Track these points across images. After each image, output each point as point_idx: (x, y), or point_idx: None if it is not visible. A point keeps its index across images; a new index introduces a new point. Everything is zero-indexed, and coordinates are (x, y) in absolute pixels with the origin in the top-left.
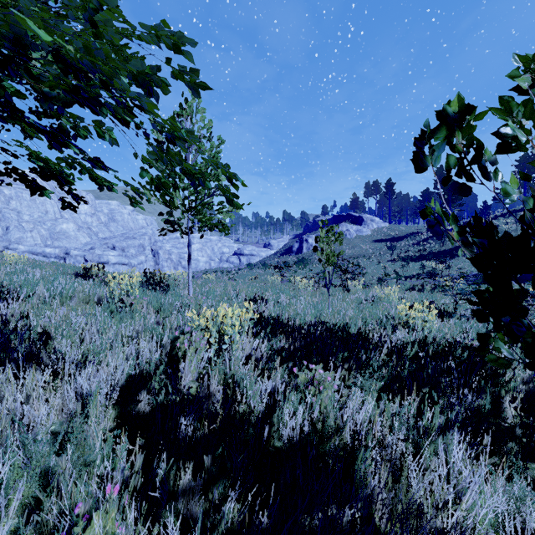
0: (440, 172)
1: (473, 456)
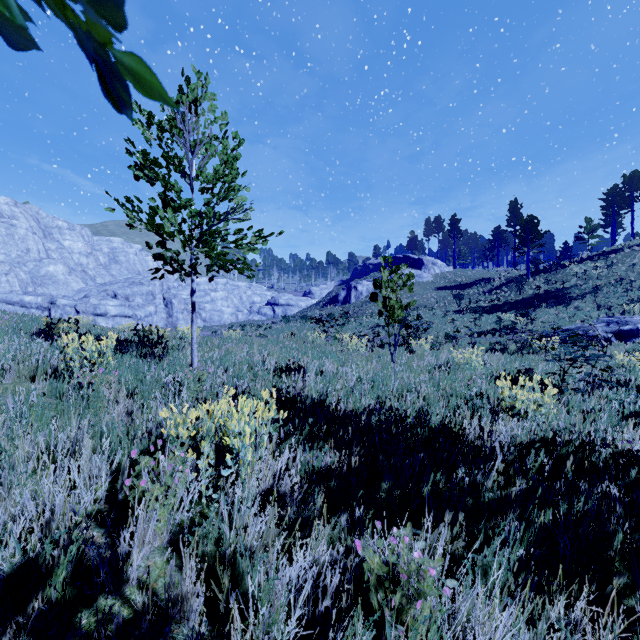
0: (514, 207)
1: None
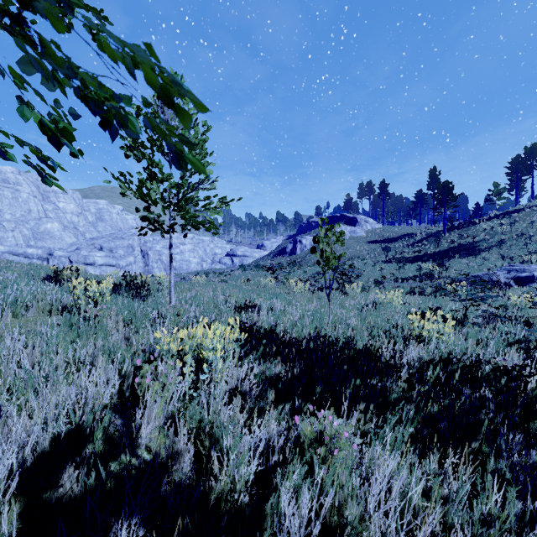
0: (433, 173)
1: None
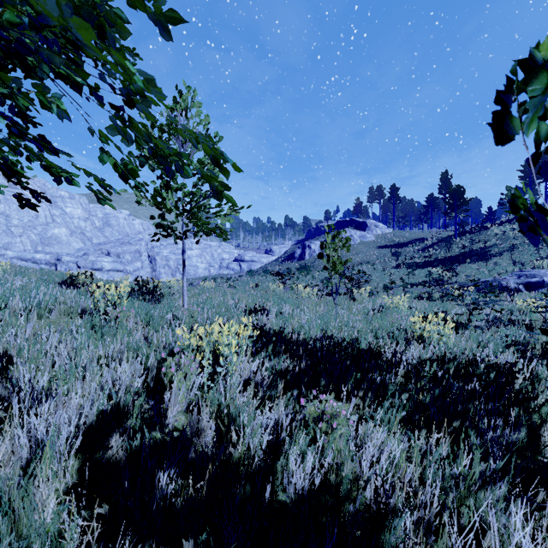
0: (445, 177)
1: (525, 515)
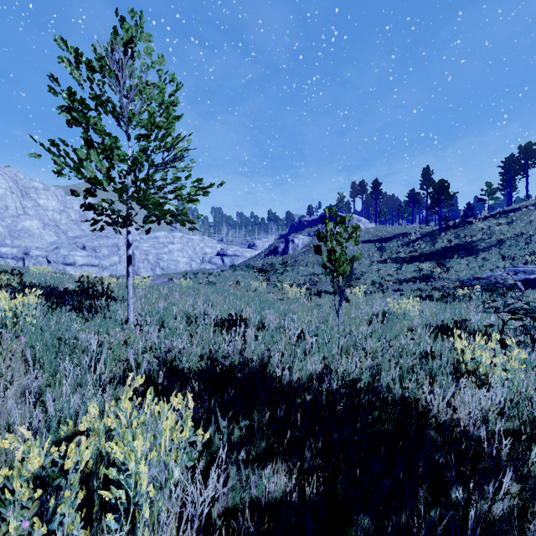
0: (426, 173)
1: None
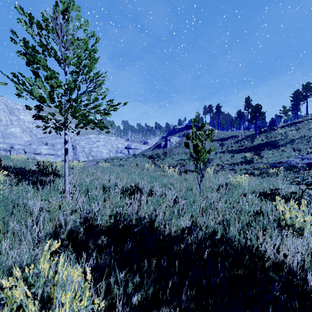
0: (247, 100)
1: None
